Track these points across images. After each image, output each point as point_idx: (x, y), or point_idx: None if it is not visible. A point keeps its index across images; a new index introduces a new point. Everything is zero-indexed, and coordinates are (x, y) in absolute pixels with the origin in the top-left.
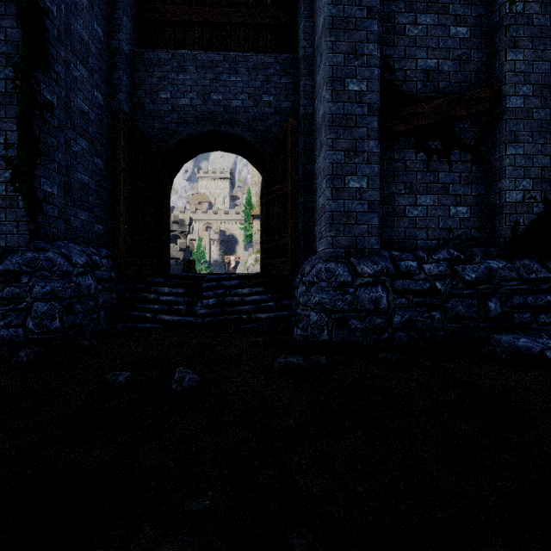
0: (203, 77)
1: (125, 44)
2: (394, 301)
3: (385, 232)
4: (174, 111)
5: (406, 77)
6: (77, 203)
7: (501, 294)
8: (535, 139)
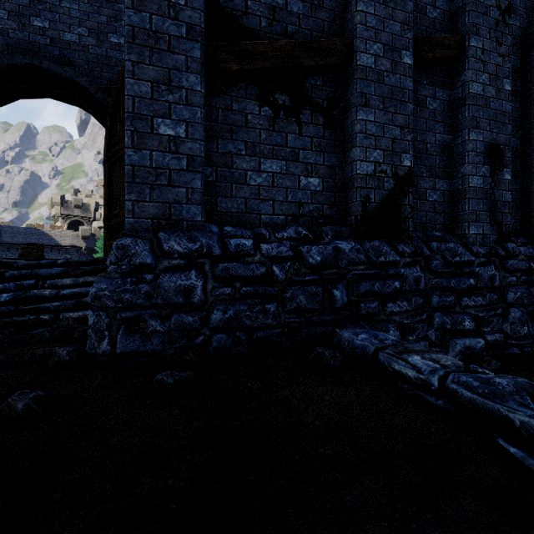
0: None
1: None
2: (214, 292)
3: (220, 201)
4: None
5: (248, 8)
6: None
7: (349, 281)
8: (386, 106)
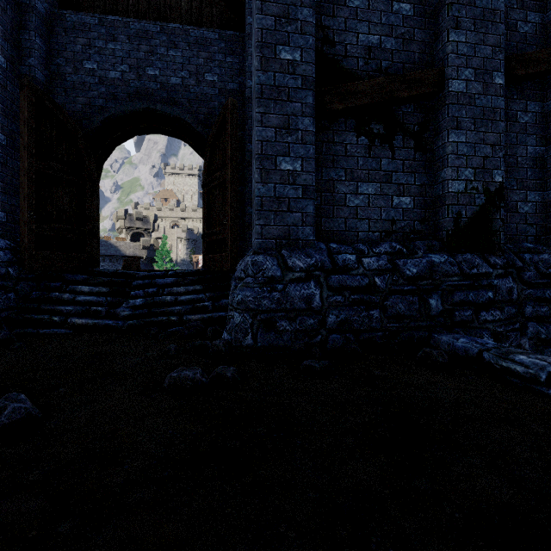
0: (137, 48)
1: (38, 0)
2: (329, 299)
3: (323, 222)
4: (102, 84)
5: (347, 52)
6: None
7: (443, 291)
8: (478, 126)
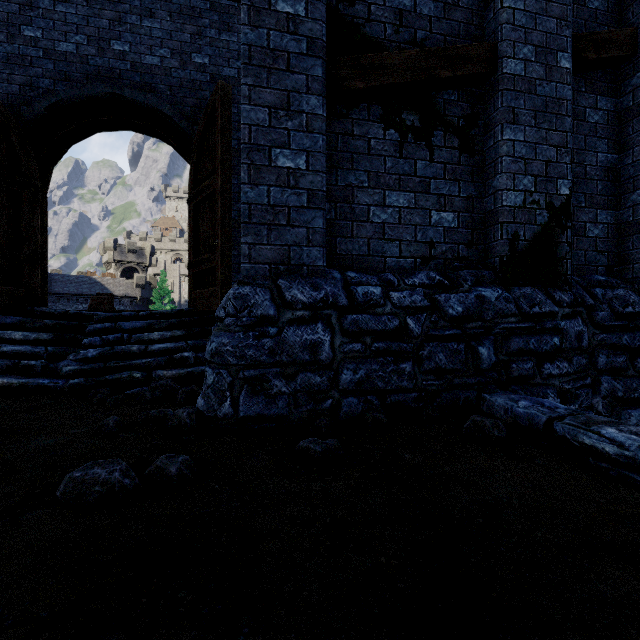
0: (98, 13)
1: None
2: (343, 348)
3: (339, 243)
4: (48, 59)
5: (371, 14)
6: None
7: (496, 336)
8: (539, 121)
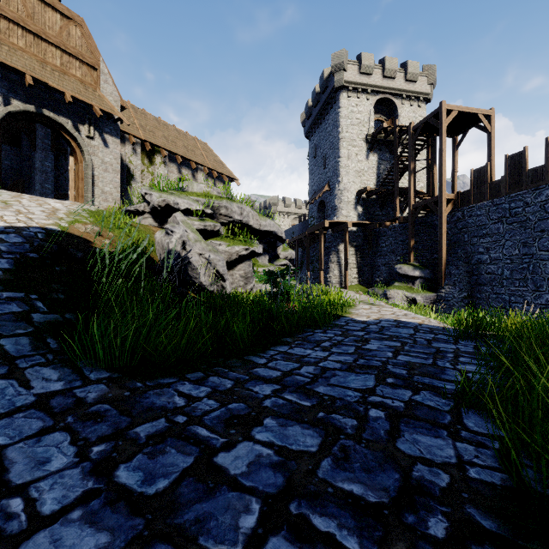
0: None
1: None
2: None
3: None
4: None
5: (63, 185)
6: None
7: None
8: None
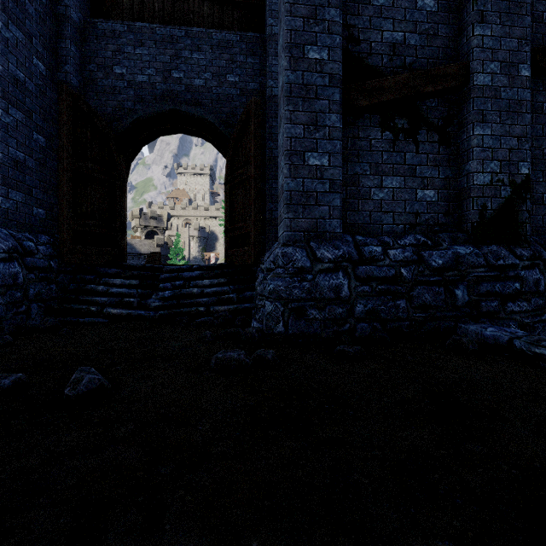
0: (163, 52)
1: (73, 11)
2: (356, 289)
3: (349, 215)
4: (130, 88)
5: (371, 49)
6: (9, 182)
7: (468, 282)
8: (503, 119)
